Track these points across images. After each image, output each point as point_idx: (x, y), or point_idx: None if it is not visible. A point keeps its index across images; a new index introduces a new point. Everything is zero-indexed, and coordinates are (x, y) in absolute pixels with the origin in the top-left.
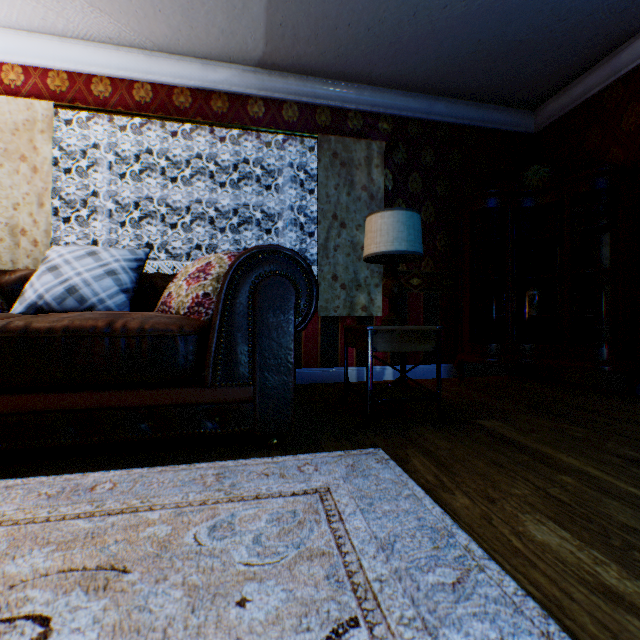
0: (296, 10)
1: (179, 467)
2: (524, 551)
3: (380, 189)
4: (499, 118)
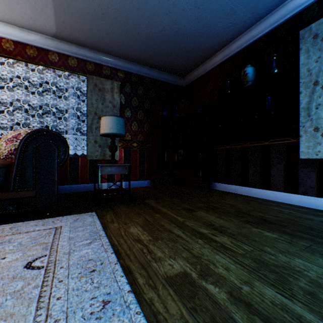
0: (70, 18)
1: None
2: (123, 235)
3: (118, 103)
4: (170, 78)
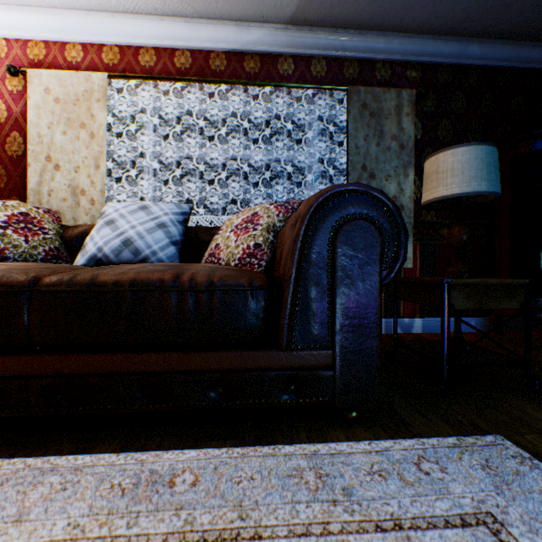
0: None
1: (259, 449)
2: None
3: (410, 138)
4: (538, 56)
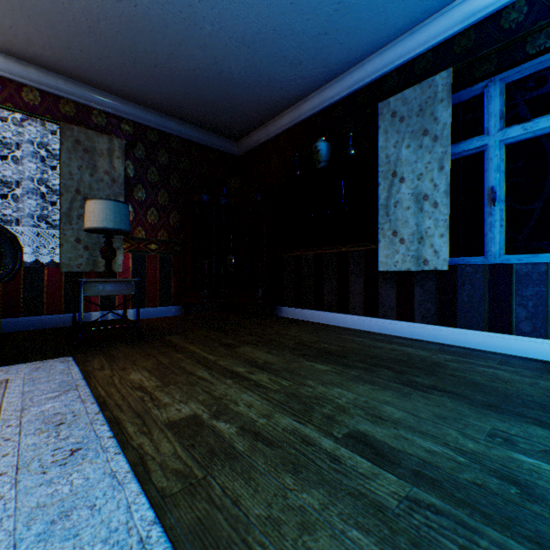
0: (26, 23)
1: None
2: (117, 383)
3: (122, 175)
4: (216, 141)
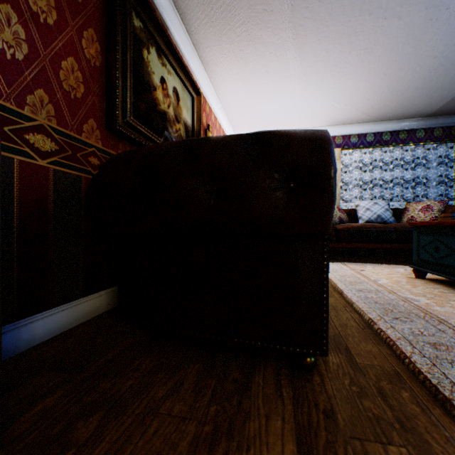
0: None
1: None
2: None
3: None
4: None
